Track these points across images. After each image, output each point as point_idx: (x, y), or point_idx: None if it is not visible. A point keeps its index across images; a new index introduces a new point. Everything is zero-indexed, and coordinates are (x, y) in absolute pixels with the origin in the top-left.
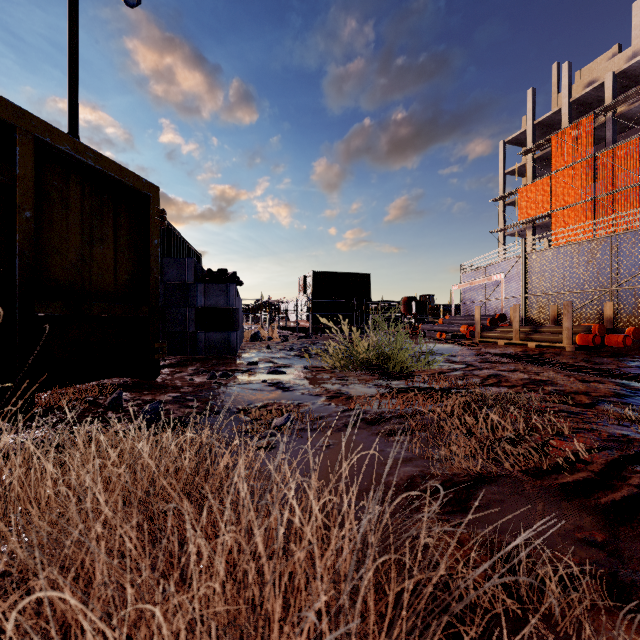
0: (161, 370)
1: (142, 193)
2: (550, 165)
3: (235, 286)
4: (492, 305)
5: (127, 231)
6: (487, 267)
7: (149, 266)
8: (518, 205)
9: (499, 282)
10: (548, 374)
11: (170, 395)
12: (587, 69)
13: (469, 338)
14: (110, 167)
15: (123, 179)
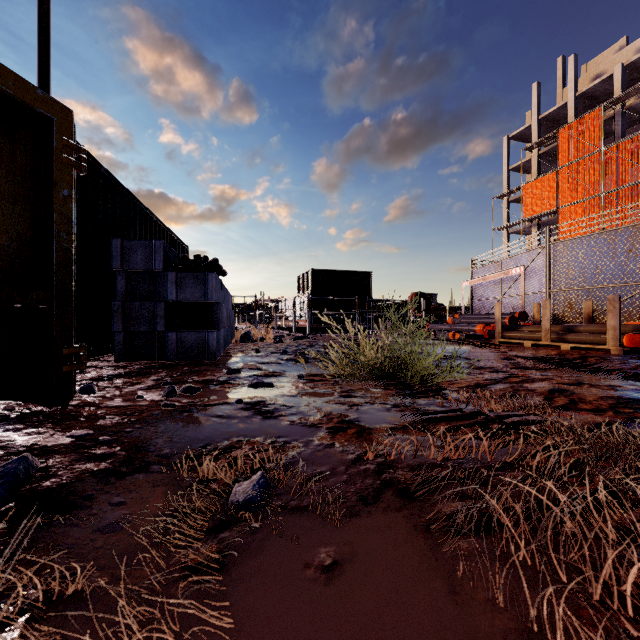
0: (111, 381)
1: (38, 114)
2: (555, 161)
3: (215, 275)
4: (509, 302)
5: (7, 169)
6: (503, 261)
7: (51, 229)
8: (523, 202)
9: (517, 277)
10: (630, 389)
11: (72, 434)
12: (593, 63)
13: (486, 339)
14: None
15: None
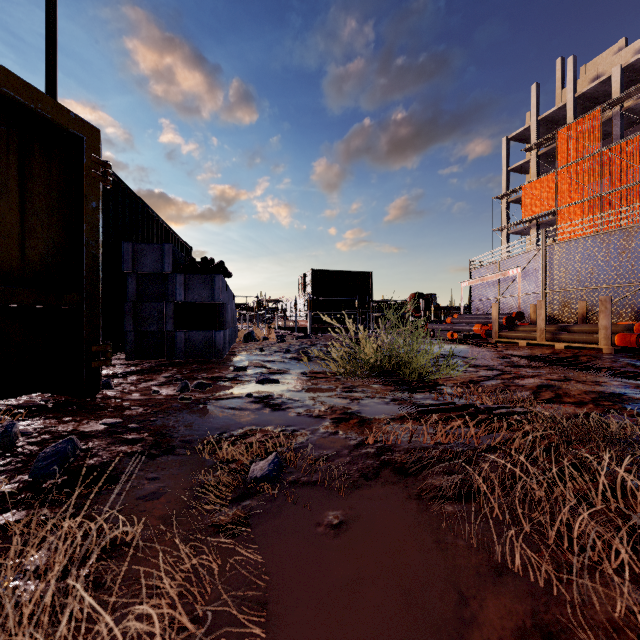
0: (126, 378)
1: (71, 134)
2: (555, 162)
3: (221, 277)
4: (506, 302)
5: (45, 185)
6: (500, 262)
7: (82, 237)
8: (522, 202)
9: (515, 277)
10: (613, 385)
11: (104, 422)
12: (592, 64)
13: (483, 338)
14: (6, 81)
15: (32, 104)
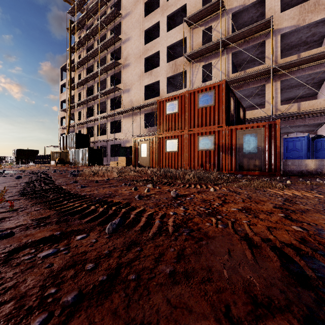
0: None
1: None
2: None
3: None
4: None
5: None
6: None
7: None
8: None
9: None
10: None
11: None
12: None
13: None
14: None
15: None
